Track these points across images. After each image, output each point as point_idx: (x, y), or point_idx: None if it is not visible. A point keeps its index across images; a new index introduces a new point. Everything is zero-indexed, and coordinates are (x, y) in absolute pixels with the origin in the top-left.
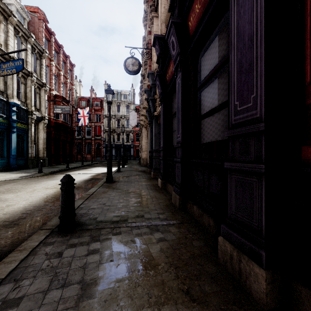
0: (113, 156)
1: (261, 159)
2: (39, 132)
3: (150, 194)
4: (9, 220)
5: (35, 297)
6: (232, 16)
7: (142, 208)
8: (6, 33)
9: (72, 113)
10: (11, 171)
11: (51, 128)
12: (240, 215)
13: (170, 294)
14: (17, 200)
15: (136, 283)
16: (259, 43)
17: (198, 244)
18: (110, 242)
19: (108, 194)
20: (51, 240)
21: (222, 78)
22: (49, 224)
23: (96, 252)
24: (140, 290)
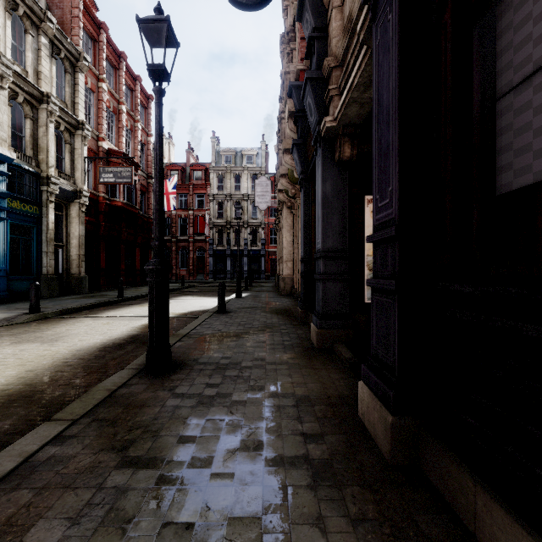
0: (227, 272)
1: None
2: (71, 223)
3: None
4: None
5: None
6: None
7: None
8: None
9: (148, 190)
10: None
11: (99, 216)
12: None
13: None
14: None
15: None
16: None
17: None
18: None
19: None
20: None
21: None
22: None
23: None
24: None
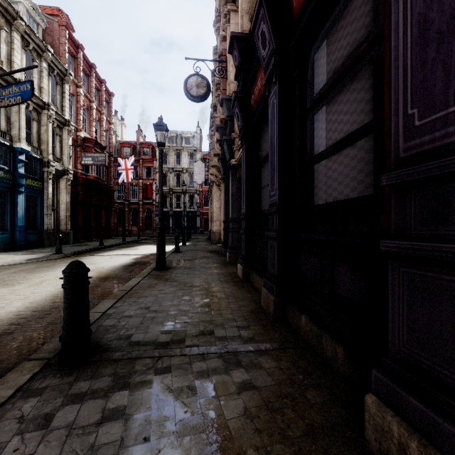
0: (170, 228)
1: None
2: (60, 193)
3: (224, 289)
4: None
5: None
6: None
7: (211, 316)
8: (9, 45)
9: (110, 166)
10: (16, 250)
11: (78, 187)
12: (422, 358)
13: None
14: (10, 299)
15: None
16: None
17: (317, 398)
18: (147, 391)
19: (157, 289)
20: (40, 384)
21: (361, 81)
22: (45, 348)
23: (119, 416)
24: None
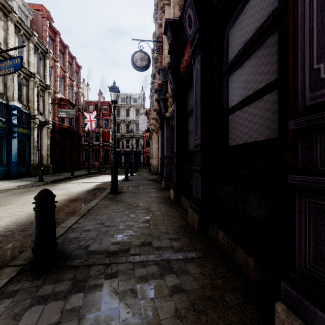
0: (122, 163)
1: None
2: (43, 137)
3: (160, 209)
4: None
5: None
6: None
7: (150, 230)
8: (5, 31)
9: (79, 118)
10: (11, 179)
11: (55, 133)
12: None
13: None
14: (2, 216)
15: None
16: None
17: (233, 300)
18: (98, 294)
19: (110, 208)
20: (15, 287)
21: (267, 48)
22: (22, 256)
23: (74, 316)
24: None
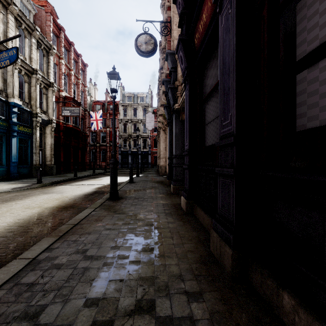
0: (129, 163)
1: None
2: (46, 137)
3: (169, 225)
4: None
5: None
6: None
7: (153, 269)
8: (5, 24)
9: (85, 117)
10: (10, 180)
11: (60, 133)
12: None
13: None
14: None
15: None
16: None
17: None
18: None
19: (103, 223)
20: None
21: None
22: None
23: None
24: None
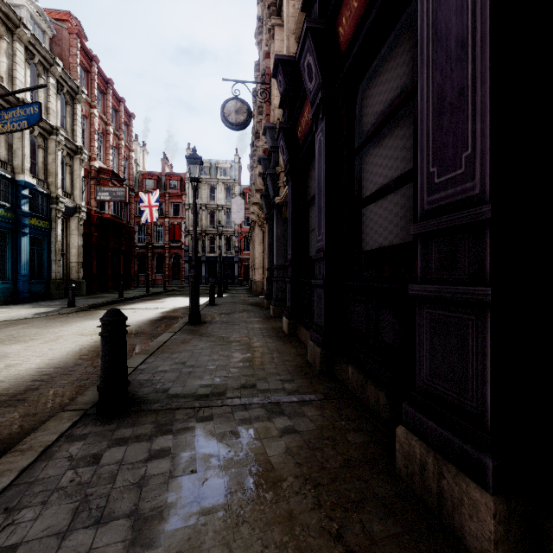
0: (202, 277)
1: (484, 277)
2: (70, 234)
3: (268, 345)
4: (8, 393)
5: (42, 545)
6: (424, 3)
7: (253, 370)
8: (10, 58)
9: (130, 202)
10: (20, 303)
11: (91, 227)
12: (440, 387)
13: (305, 539)
14: (26, 356)
15: (240, 516)
16: (480, 50)
17: (356, 439)
18: (191, 436)
19: (192, 344)
20: (82, 431)
21: (403, 128)
22: (80, 400)
23: (165, 454)
24: (246, 531)
